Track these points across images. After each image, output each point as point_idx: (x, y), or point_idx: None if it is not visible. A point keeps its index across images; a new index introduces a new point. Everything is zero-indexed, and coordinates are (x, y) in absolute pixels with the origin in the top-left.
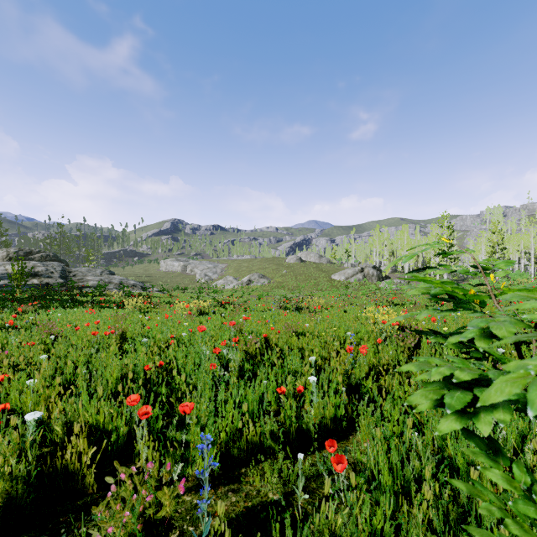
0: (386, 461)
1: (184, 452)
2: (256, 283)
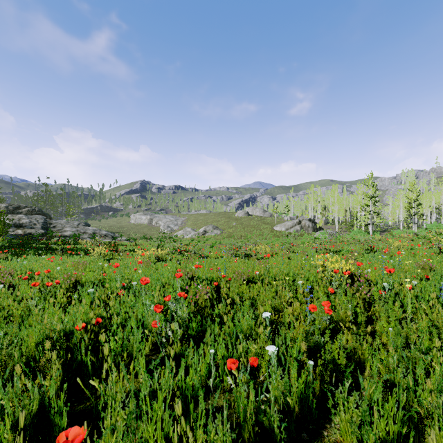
0: None
1: None
2: (210, 233)
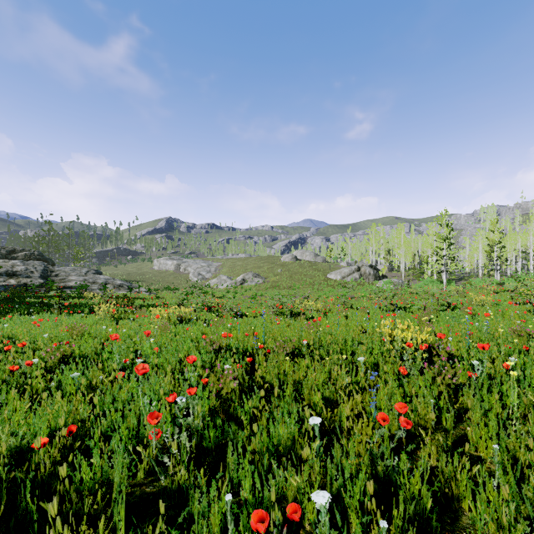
0: None
1: None
2: (250, 282)
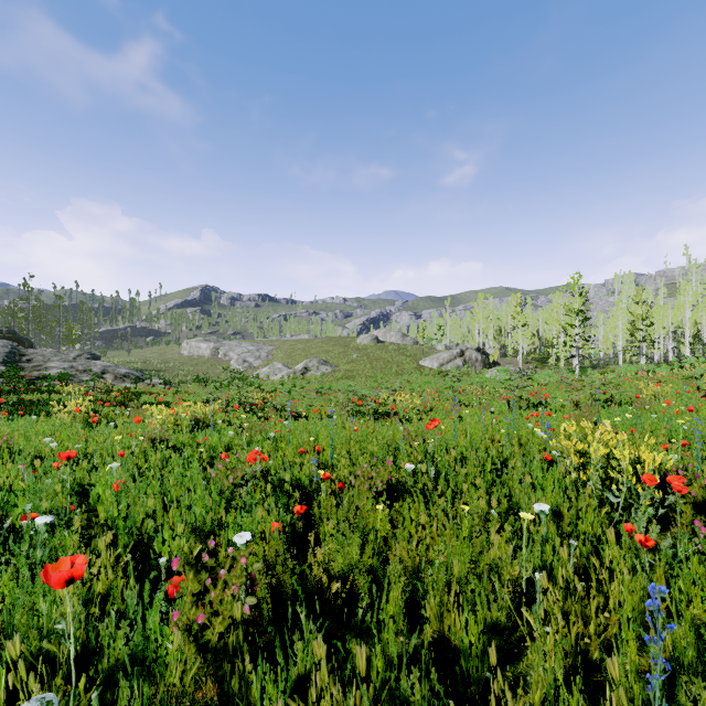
0: None
1: None
2: (315, 371)
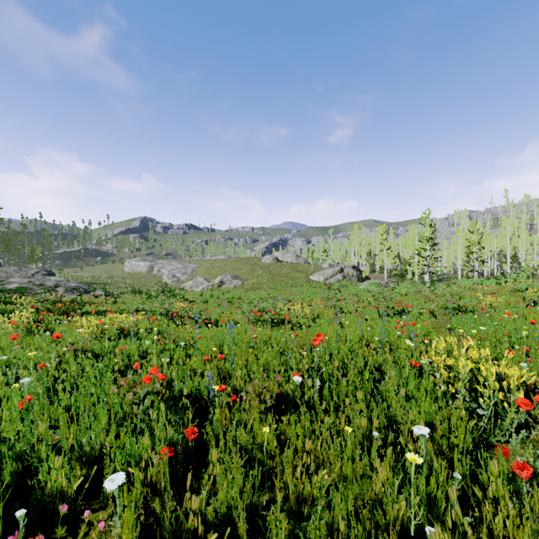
0: None
1: None
2: (228, 284)
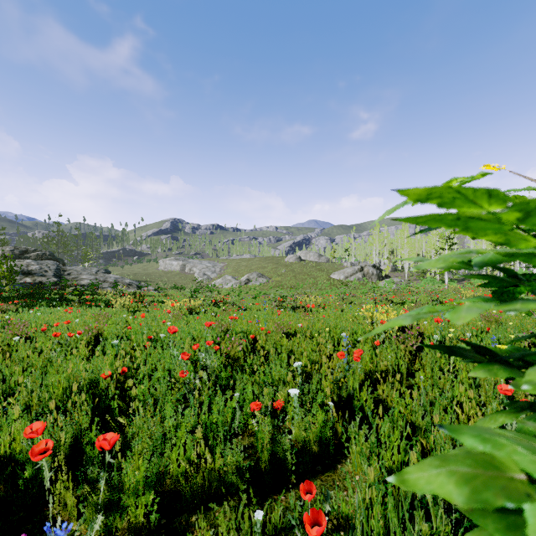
0: (381, 515)
1: (111, 497)
2: (254, 282)
